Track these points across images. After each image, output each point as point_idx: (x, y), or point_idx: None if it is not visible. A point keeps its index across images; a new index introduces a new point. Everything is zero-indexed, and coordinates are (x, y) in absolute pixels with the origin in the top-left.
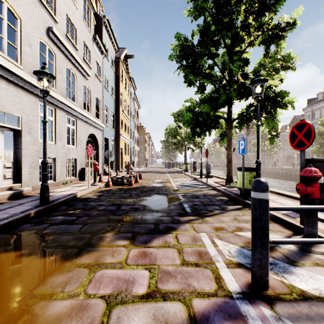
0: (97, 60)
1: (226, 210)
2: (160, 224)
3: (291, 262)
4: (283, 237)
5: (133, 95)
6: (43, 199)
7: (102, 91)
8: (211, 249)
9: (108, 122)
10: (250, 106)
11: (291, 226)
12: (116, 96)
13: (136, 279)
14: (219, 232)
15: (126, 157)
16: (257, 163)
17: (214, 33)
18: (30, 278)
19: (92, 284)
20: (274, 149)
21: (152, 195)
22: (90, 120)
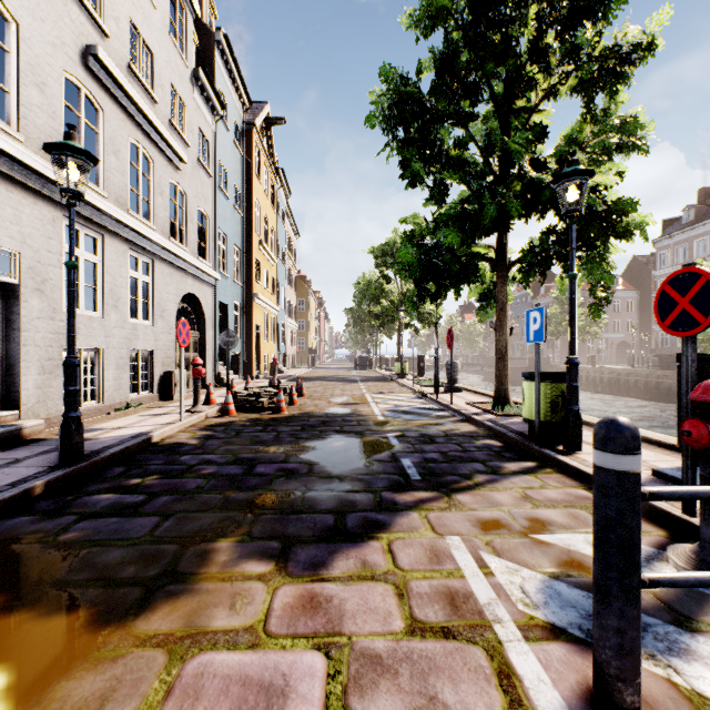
0: (203, 127)
1: (501, 475)
2: (348, 513)
3: (681, 622)
4: (647, 547)
5: (284, 208)
6: (69, 451)
7: (212, 197)
8: (479, 583)
9: (227, 267)
10: (549, 232)
11: (660, 515)
12: (245, 209)
13: (292, 681)
14: (492, 533)
15: (268, 345)
16: (571, 363)
17: (469, 67)
18: (7, 683)
19: (173, 701)
20: (591, 328)
21: (327, 436)
22: (185, 263)
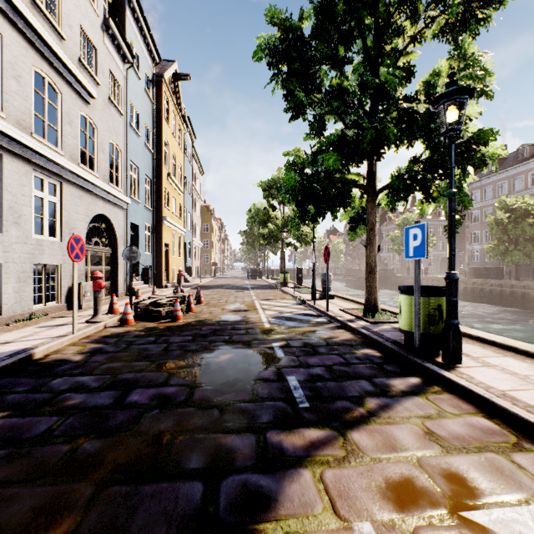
0: (114, 71)
1: (391, 397)
2: (224, 476)
3: None
4: None
5: (190, 150)
6: None
7: (124, 133)
8: None
9: (139, 193)
10: (415, 161)
11: None
12: (155, 146)
13: None
14: (412, 512)
15: (176, 259)
16: (452, 278)
17: (344, 15)
18: None
19: None
20: None
21: (215, 348)
22: (96, 187)
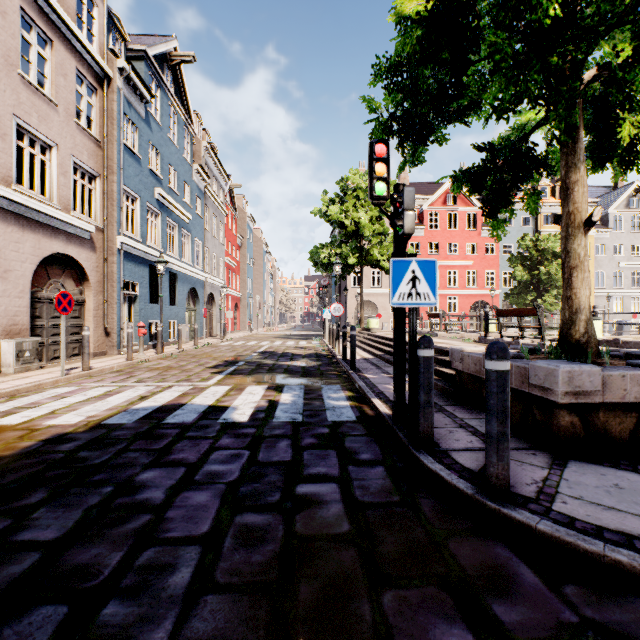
0: None
1: None
2: None
3: None
4: None
5: None
6: None
7: None
8: None
9: None
10: None
11: None
12: None
13: None
14: None
15: None
16: None
17: None
18: None
19: None
20: None
21: None
22: None
